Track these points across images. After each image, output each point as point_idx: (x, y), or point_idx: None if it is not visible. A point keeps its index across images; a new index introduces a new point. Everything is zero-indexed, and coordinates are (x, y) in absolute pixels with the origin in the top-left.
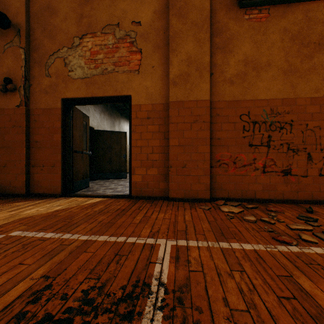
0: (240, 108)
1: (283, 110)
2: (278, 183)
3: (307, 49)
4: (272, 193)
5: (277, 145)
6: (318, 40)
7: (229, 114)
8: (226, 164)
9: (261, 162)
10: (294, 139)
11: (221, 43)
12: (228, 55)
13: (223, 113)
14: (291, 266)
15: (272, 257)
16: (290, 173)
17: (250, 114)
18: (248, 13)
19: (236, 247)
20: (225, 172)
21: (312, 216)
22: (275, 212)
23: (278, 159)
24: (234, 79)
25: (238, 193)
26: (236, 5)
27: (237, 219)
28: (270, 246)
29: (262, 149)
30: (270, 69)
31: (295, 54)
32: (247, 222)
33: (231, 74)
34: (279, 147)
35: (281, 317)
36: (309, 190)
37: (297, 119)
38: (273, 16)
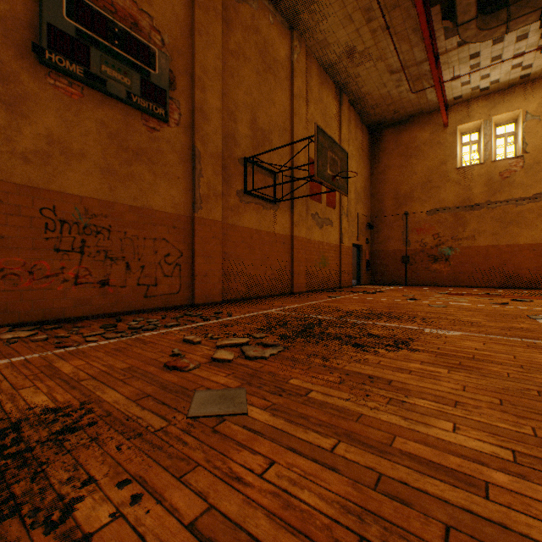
0: (42, 198)
1: (101, 213)
2: (96, 296)
3: (126, 154)
4: (88, 308)
5: (94, 251)
6: (137, 149)
7: (23, 204)
8: (16, 275)
9: (74, 271)
10: (114, 247)
11: (9, 97)
12: (21, 119)
13: (12, 200)
14: (58, 358)
15: (43, 359)
16: (109, 284)
17: (57, 210)
18: (54, 78)
19: (2, 363)
20: (15, 287)
21: (118, 324)
22: (82, 328)
23: (96, 268)
24: (31, 157)
25: (38, 314)
26: (35, 57)
27: (23, 342)
28: (48, 352)
29: (75, 255)
30: (86, 160)
31: (115, 155)
32: (36, 342)
33: (27, 148)
34: (97, 255)
35: (21, 383)
36: (128, 300)
37: (117, 226)
38: (89, 100)
